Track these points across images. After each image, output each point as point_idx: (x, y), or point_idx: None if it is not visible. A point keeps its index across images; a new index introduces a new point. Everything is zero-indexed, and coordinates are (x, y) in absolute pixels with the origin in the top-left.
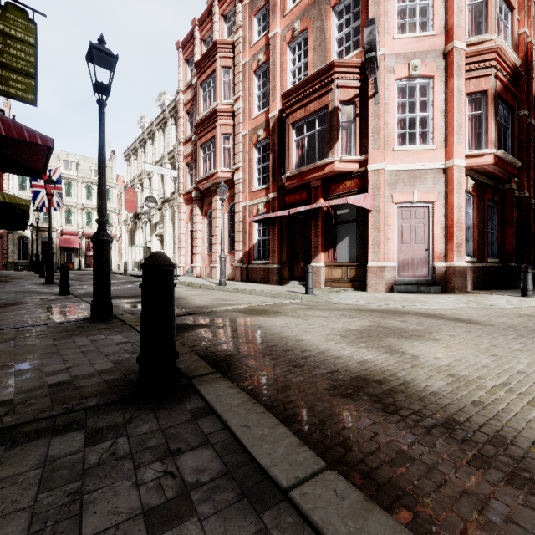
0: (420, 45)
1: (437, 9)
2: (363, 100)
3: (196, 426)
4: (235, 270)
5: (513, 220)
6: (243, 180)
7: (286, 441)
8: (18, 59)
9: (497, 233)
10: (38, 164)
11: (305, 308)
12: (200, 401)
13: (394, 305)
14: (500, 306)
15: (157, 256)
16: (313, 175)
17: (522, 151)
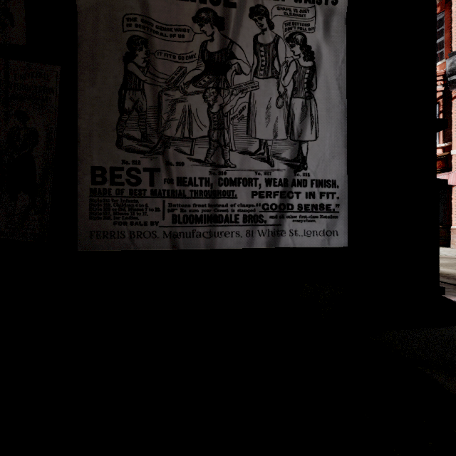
0: None
1: None
2: (446, 100)
3: None
4: None
5: None
6: None
7: None
8: None
9: None
10: None
11: None
12: None
13: None
14: None
15: None
16: None
17: None
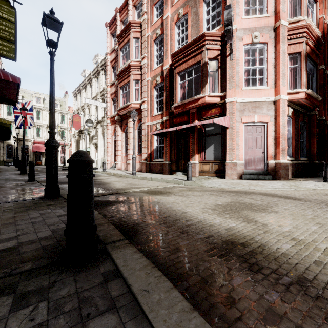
0: (259, 23)
1: (270, 0)
2: (223, 58)
3: (106, 289)
4: (142, 165)
5: (316, 134)
6: (147, 108)
7: (179, 306)
8: (4, 31)
9: (306, 142)
10: (12, 95)
11: (187, 189)
12: (111, 265)
13: (243, 188)
14: (311, 188)
15: (79, 153)
16: (191, 105)
17: (321, 91)
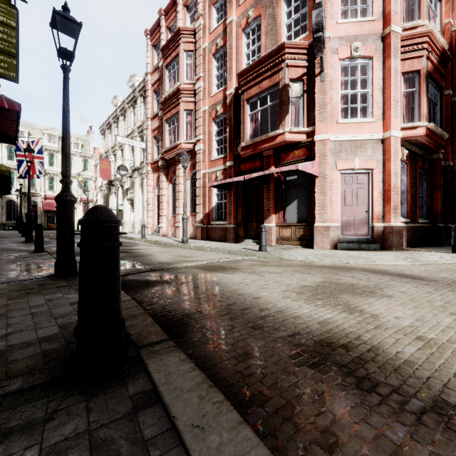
0: (361, 29)
1: None
2: (310, 78)
3: (135, 425)
4: (196, 230)
5: (440, 186)
6: (203, 150)
7: None
8: (1, 40)
9: (427, 197)
10: (10, 130)
11: (259, 264)
12: (146, 382)
13: (340, 261)
14: (435, 262)
15: (98, 210)
16: (266, 145)
17: (447, 126)
